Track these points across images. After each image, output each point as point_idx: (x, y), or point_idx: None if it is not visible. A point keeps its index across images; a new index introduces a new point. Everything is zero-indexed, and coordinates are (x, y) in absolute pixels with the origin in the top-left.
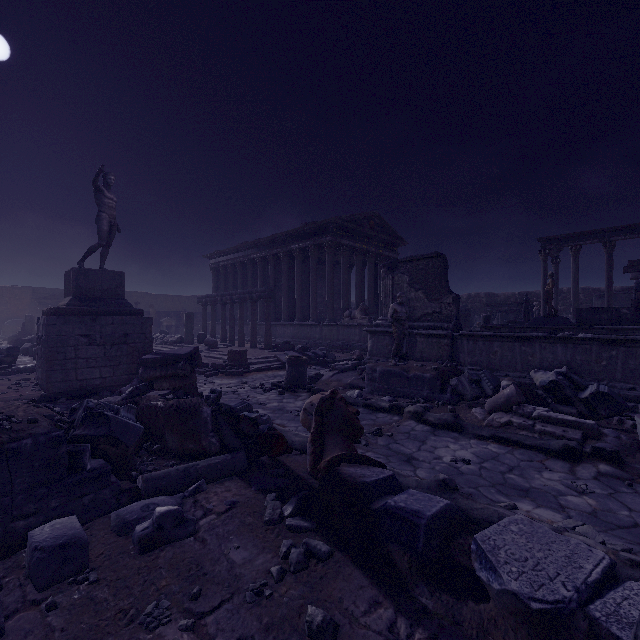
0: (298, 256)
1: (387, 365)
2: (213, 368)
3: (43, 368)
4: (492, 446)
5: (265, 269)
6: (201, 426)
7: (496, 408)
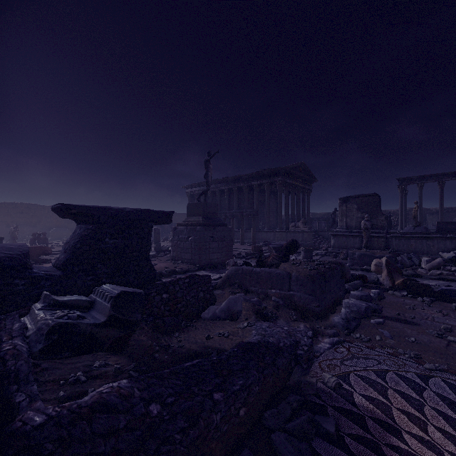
0: (256, 189)
1: (361, 251)
2: (246, 255)
3: (194, 253)
4: (440, 281)
5: (230, 196)
6: (345, 270)
7: (432, 268)
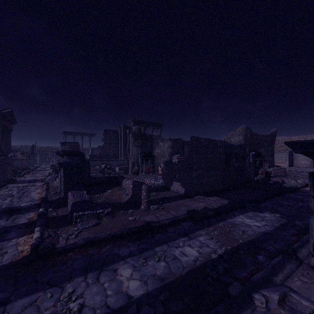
0: None
1: None
2: None
3: None
4: None
5: None
6: None
7: None
